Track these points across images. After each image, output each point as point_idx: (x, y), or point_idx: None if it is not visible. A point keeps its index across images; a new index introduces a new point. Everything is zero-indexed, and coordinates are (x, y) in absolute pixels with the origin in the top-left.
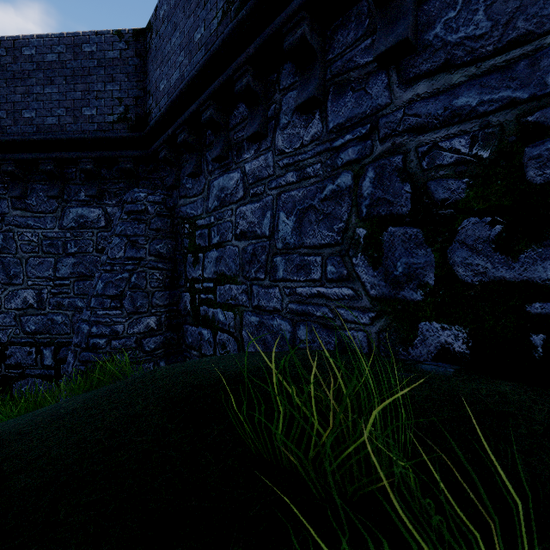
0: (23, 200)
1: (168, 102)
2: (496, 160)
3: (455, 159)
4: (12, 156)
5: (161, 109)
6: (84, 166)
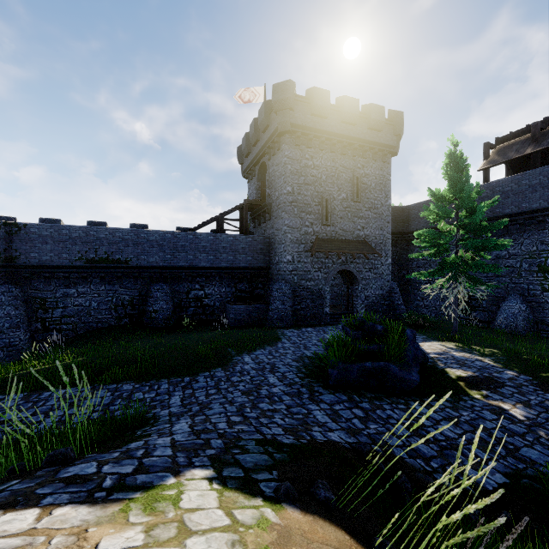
0: None
1: (42, 264)
2: (131, 300)
3: (127, 299)
4: None
5: (32, 262)
6: None
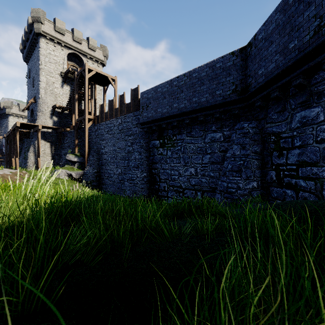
0: (190, 133)
1: (266, 80)
2: None
3: None
4: (188, 117)
5: (259, 83)
6: (216, 115)
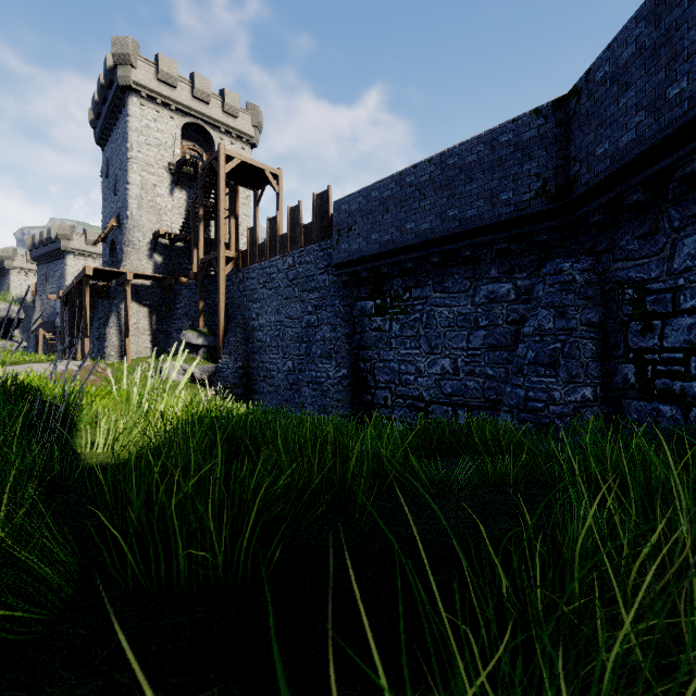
0: (441, 284)
1: (614, 167)
2: None
3: None
4: (438, 250)
5: (597, 174)
6: (499, 246)
